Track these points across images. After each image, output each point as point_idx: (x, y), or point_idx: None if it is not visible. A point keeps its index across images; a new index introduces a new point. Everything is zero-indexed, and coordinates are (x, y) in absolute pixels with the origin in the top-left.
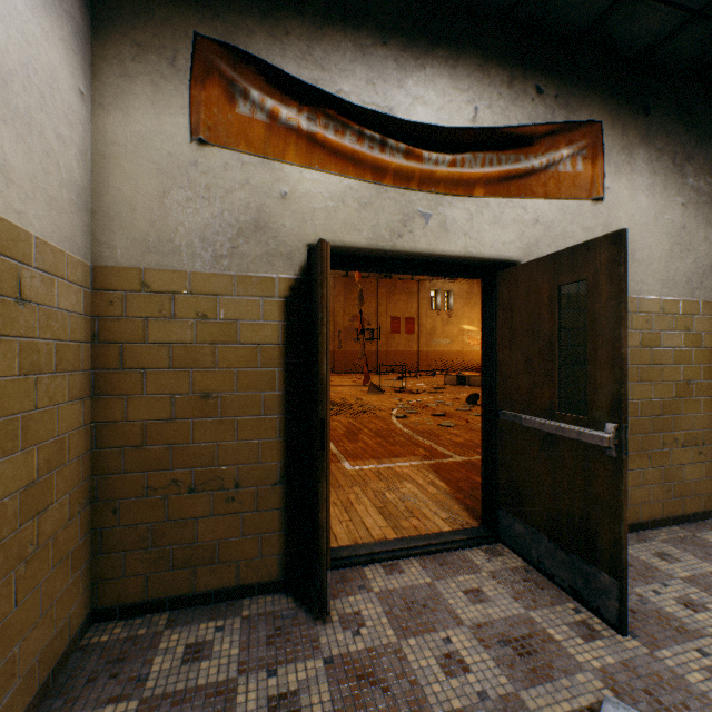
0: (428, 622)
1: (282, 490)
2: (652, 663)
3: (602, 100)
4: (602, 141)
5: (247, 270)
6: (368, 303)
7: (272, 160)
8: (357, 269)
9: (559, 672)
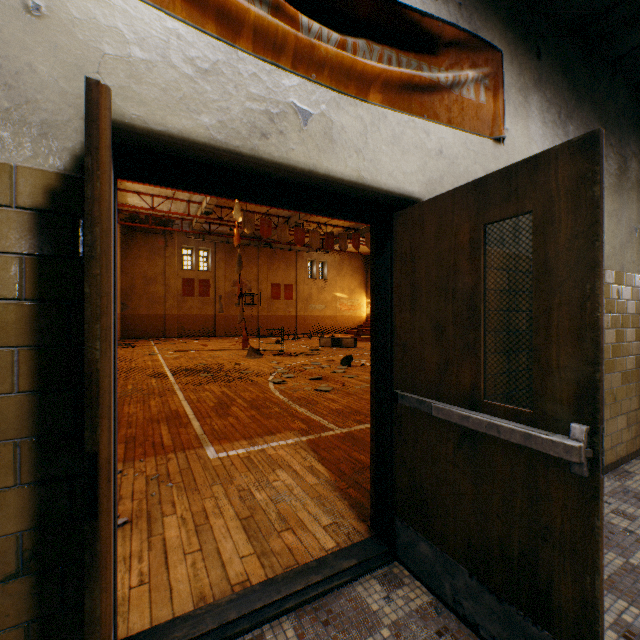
0: None
1: (26, 584)
2: None
3: (502, 28)
4: (502, 75)
5: None
6: (250, 269)
7: None
8: (200, 188)
9: None
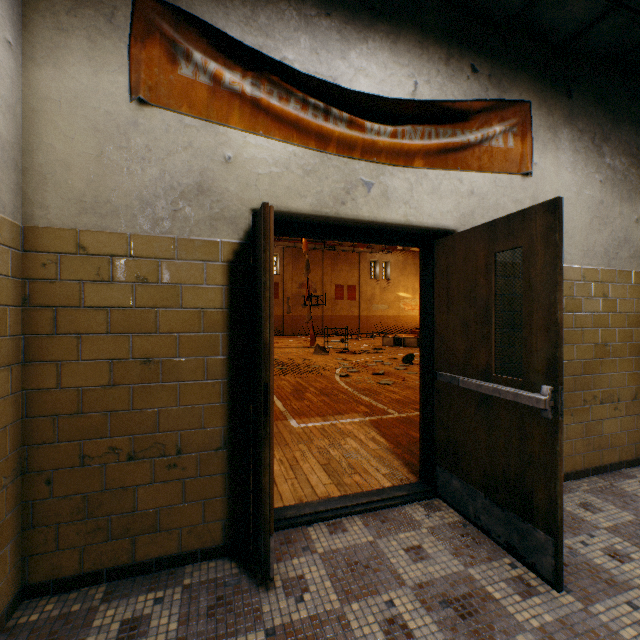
0: (371, 584)
1: (225, 454)
2: (587, 619)
3: (530, 82)
4: (530, 120)
5: (190, 234)
6: (314, 272)
7: (215, 124)
8: (302, 236)
9: (500, 634)
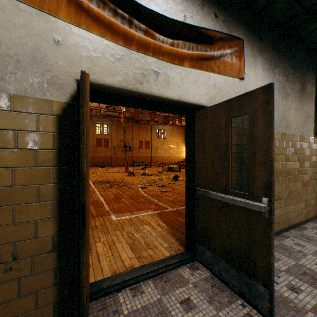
0: None
1: (55, 255)
2: None
3: (243, 29)
4: (243, 50)
5: (24, 92)
6: (128, 133)
7: (46, 14)
8: (115, 103)
9: None
